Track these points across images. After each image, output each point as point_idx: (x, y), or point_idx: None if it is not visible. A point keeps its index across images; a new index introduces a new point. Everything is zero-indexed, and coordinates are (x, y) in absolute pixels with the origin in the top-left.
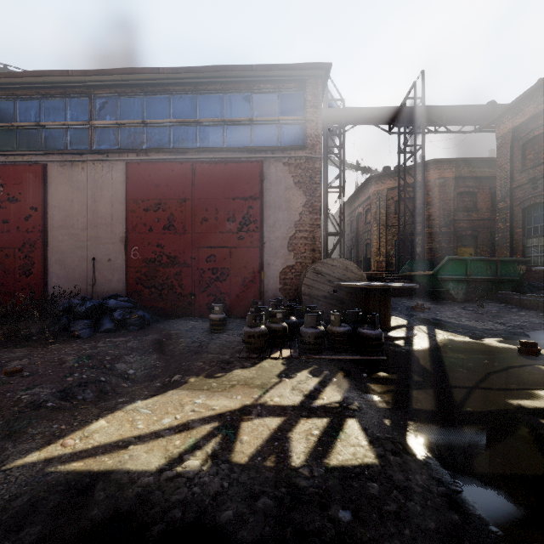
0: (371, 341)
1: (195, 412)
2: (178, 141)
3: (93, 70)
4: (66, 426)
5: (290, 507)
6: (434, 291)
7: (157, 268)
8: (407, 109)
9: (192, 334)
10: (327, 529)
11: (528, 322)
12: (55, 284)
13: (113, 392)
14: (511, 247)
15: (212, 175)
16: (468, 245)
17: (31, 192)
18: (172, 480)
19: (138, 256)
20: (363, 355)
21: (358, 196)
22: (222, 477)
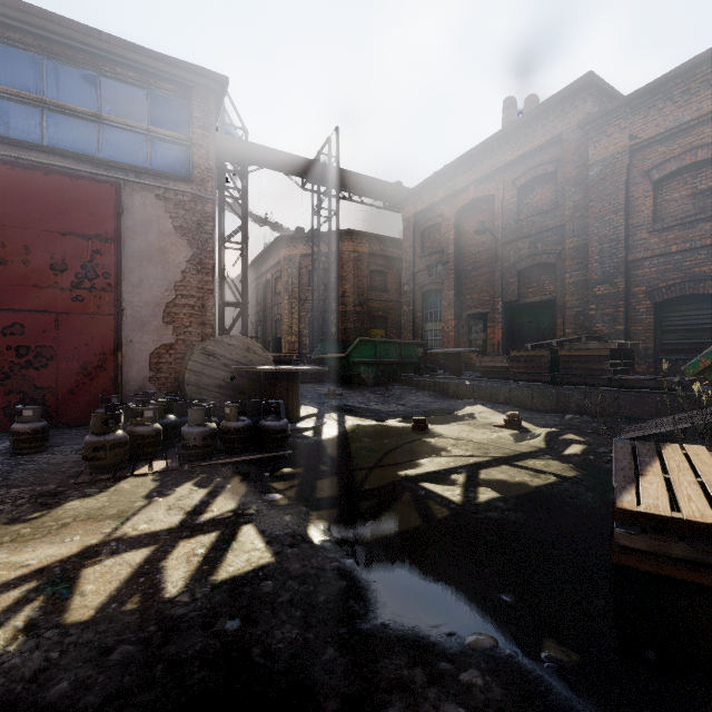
0: (276, 434)
1: None
2: None
3: None
4: None
5: (162, 643)
6: (347, 375)
7: None
8: (322, 165)
9: None
10: (211, 646)
11: (423, 402)
12: None
13: None
14: (414, 331)
15: (17, 187)
16: (380, 327)
17: None
18: None
19: None
20: (266, 453)
21: (266, 259)
22: (47, 648)
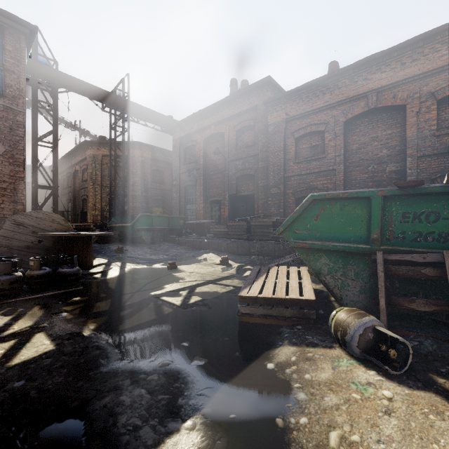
0: (70, 277)
1: None
2: None
3: None
4: None
5: None
6: (133, 237)
7: None
8: (117, 97)
9: None
10: (2, 396)
11: (180, 252)
12: None
13: None
14: (179, 209)
15: None
16: (159, 206)
17: None
18: None
19: None
20: (63, 290)
21: (75, 155)
22: None
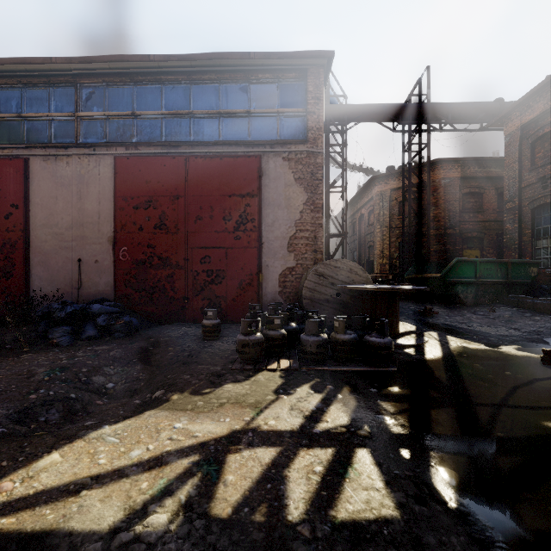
0: (380, 350)
1: (172, 441)
2: (170, 134)
3: (79, 57)
4: (8, 462)
5: None
6: (442, 294)
7: (148, 270)
8: (412, 106)
9: (183, 341)
10: None
11: (544, 328)
12: (38, 287)
13: (84, 411)
14: (519, 249)
15: (207, 170)
16: (474, 247)
17: (12, 188)
18: (128, 547)
19: (127, 257)
20: (371, 366)
21: (360, 197)
22: (194, 541)
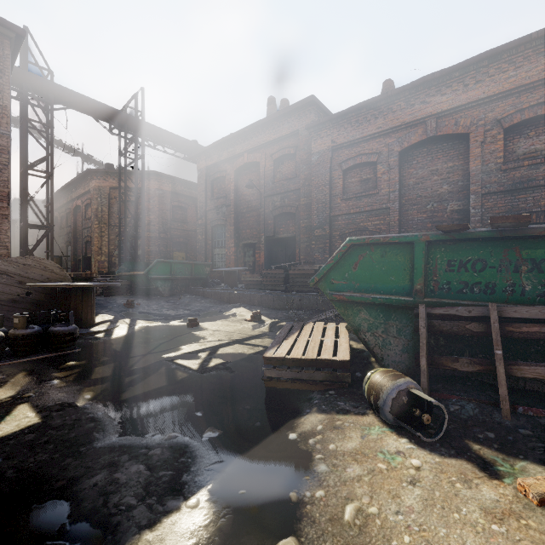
0: (65, 337)
1: None
2: None
3: None
4: None
5: None
6: (147, 288)
7: None
8: (128, 116)
9: None
10: None
11: (204, 307)
12: None
13: None
14: (206, 254)
15: None
16: (182, 250)
17: None
18: None
19: None
20: (55, 352)
21: (76, 187)
22: None
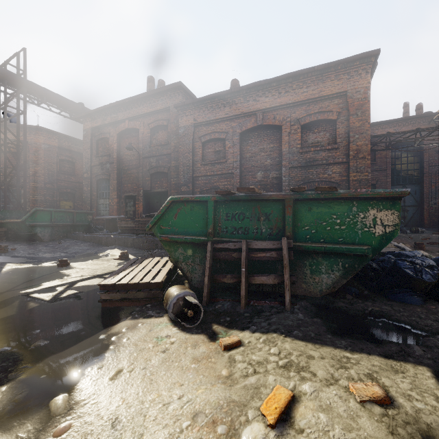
0: None
1: None
2: None
3: None
4: None
5: None
6: (25, 235)
7: None
8: (8, 73)
9: None
10: None
11: (82, 249)
12: None
13: None
14: (91, 204)
15: None
16: (69, 199)
17: None
18: None
19: None
20: None
21: None
22: None
